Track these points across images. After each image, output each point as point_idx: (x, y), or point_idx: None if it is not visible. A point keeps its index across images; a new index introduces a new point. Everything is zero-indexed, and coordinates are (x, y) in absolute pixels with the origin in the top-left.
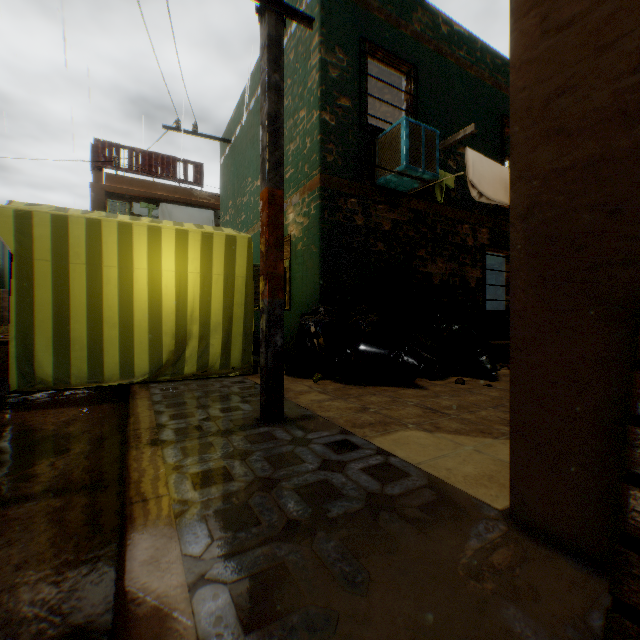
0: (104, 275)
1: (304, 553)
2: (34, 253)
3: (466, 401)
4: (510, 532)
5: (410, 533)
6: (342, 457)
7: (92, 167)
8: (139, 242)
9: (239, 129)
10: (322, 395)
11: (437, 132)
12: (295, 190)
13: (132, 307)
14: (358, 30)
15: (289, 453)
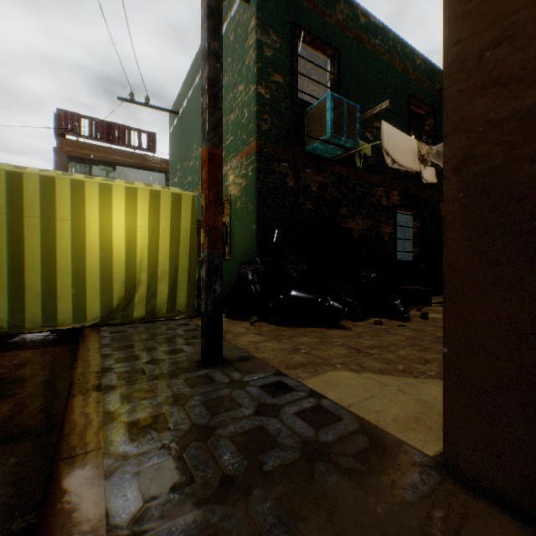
0: (58, 228)
1: (239, 518)
2: None
3: (385, 341)
4: (445, 483)
5: (347, 488)
6: (277, 400)
7: (56, 134)
8: (91, 198)
9: (186, 102)
10: (258, 336)
11: (357, 107)
12: (234, 155)
13: (85, 257)
14: (289, 16)
15: (226, 397)
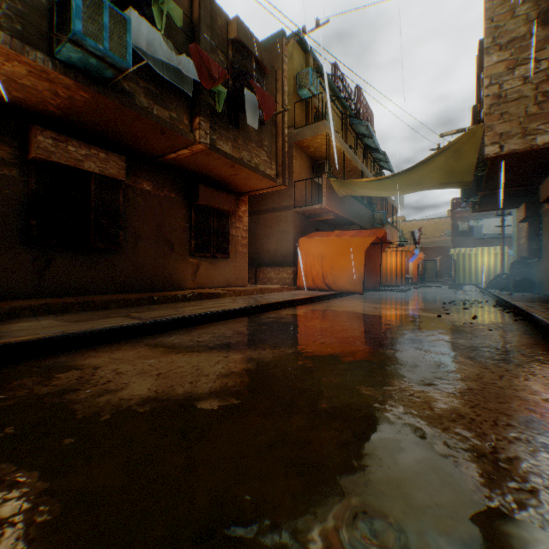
0: (471, 263)
1: None
2: (458, 261)
3: None
4: None
5: None
6: None
7: (450, 210)
8: (478, 256)
9: None
10: None
11: None
12: None
13: (476, 269)
14: None
15: None
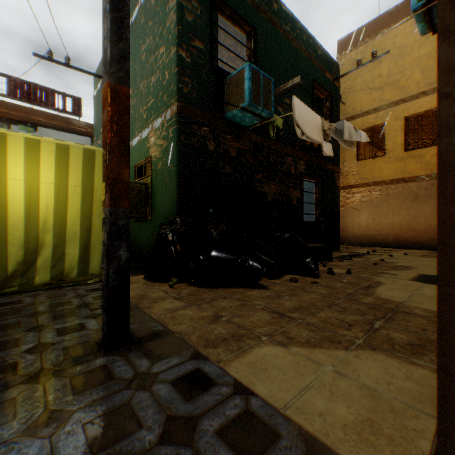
0: None
1: None
2: None
3: (304, 301)
4: None
5: None
6: (192, 406)
7: None
8: None
9: None
10: (176, 302)
11: (272, 80)
12: (156, 117)
13: None
14: None
15: (123, 408)
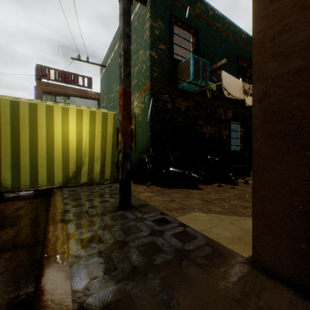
0: (38, 132)
1: (141, 287)
2: (1, 120)
3: (223, 196)
4: (253, 271)
5: (199, 273)
6: (161, 228)
7: (35, 78)
8: (57, 115)
9: (110, 60)
10: (151, 193)
11: (208, 62)
12: (137, 90)
13: (53, 148)
14: (169, 11)
15: (134, 226)
